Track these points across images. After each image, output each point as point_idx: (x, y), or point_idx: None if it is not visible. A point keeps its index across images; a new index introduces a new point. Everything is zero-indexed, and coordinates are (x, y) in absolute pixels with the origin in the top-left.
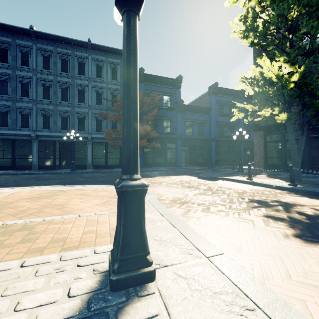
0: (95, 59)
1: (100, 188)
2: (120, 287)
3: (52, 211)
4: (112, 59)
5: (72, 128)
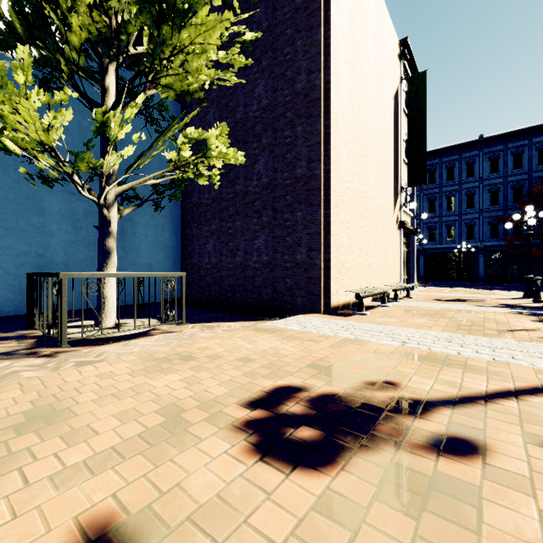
0: (488, 153)
1: (507, 292)
2: (526, 297)
3: (488, 293)
4: (514, 143)
5: (459, 238)
